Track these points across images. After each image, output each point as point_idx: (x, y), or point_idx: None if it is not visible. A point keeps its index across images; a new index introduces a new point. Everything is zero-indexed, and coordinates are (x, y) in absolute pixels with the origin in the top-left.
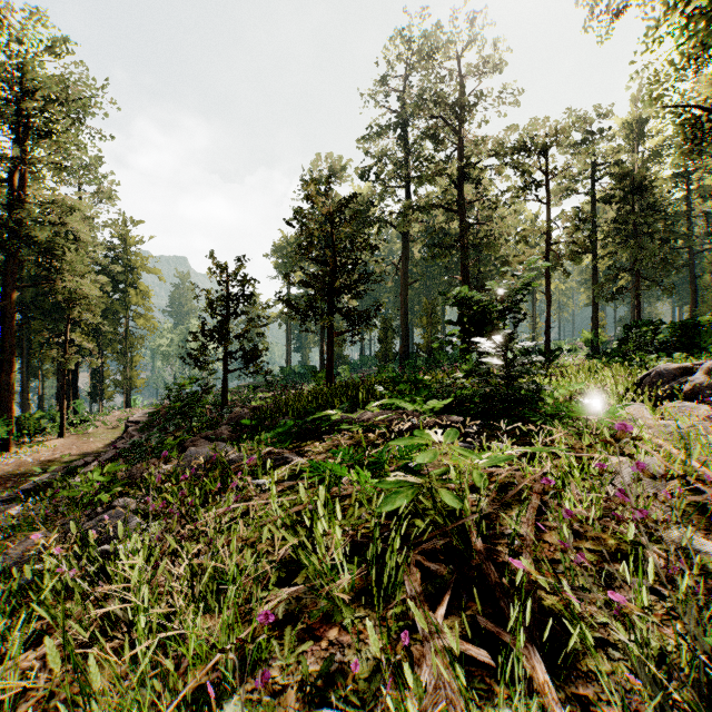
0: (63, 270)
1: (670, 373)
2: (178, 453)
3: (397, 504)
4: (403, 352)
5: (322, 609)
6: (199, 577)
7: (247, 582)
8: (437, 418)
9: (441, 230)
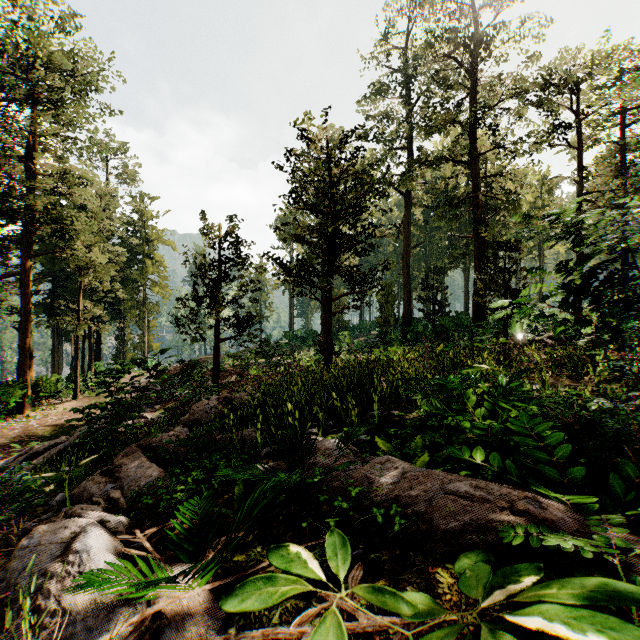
0: (72, 240)
1: None
2: None
3: None
4: (405, 317)
5: None
6: None
7: None
8: None
9: (444, 192)
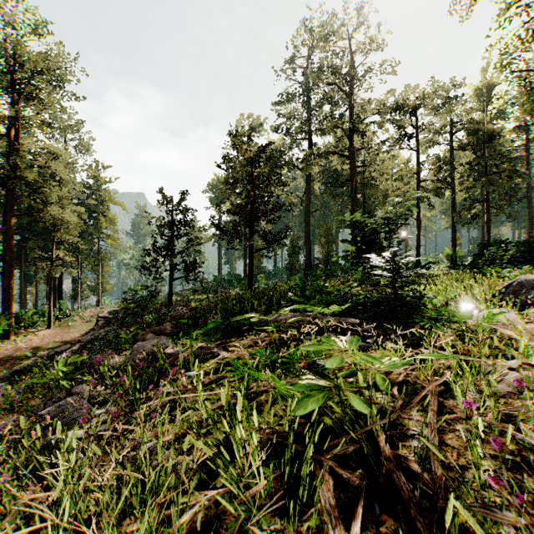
0: (50, 203)
1: (529, 283)
2: (132, 344)
3: (310, 409)
4: (306, 264)
5: (239, 517)
6: (125, 481)
7: (171, 481)
8: (338, 320)
9: (335, 172)
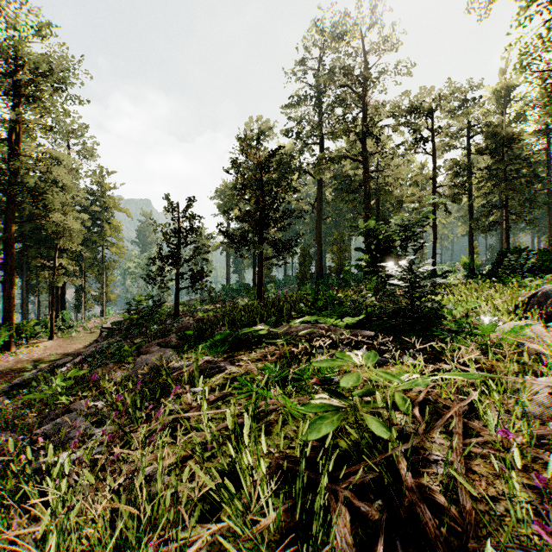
0: (52, 210)
1: None
2: (136, 356)
3: (323, 433)
4: (318, 273)
5: None
6: (120, 513)
7: None
8: (351, 333)
9: (348, 177)
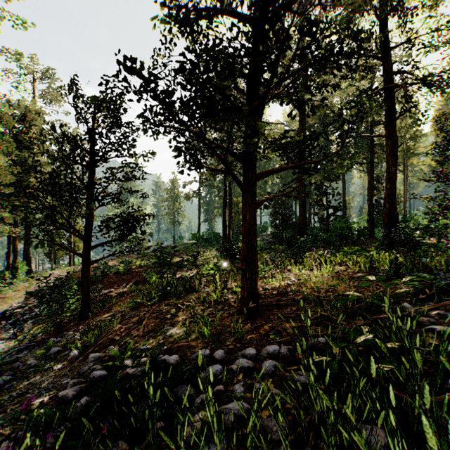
0: None
1: None
2: None
3: None
4: (300, 221)
5: None
6: None
7: None
8: None
9: (334, 108)
